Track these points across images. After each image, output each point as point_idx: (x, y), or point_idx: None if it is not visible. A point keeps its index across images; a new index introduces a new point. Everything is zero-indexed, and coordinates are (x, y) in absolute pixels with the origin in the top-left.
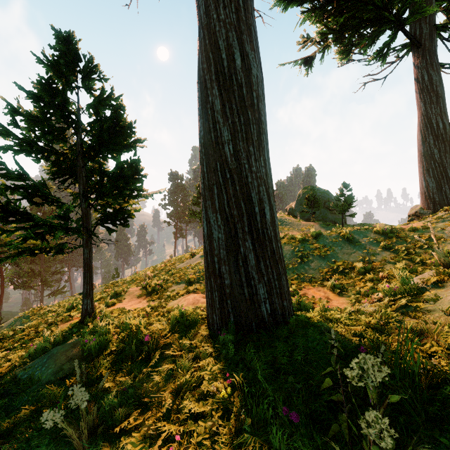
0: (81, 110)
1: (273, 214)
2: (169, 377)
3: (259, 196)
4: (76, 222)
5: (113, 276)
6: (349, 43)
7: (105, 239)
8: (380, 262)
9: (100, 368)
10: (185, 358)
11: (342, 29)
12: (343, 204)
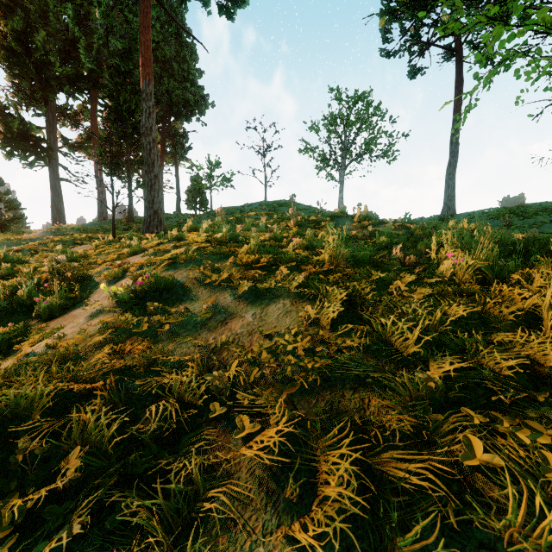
0: None
1: None
2: None
3: None
4: None
5: None
6: None
7: None
8: None
9: None
10: None
11: None
12: None
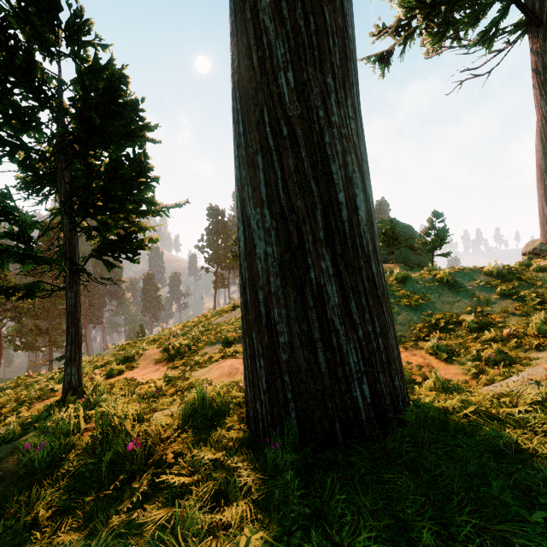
0: (63, 85)
1: (370, 211)
2: (158, 544)
3: (346, 172)
4: (55, 252)
5: (137, 335)
6: (443, 22)
7: (100, 277)
8: (499, 314)
9: (36, 506)
10: (196, 498)
11: (434, 3)
12: (434, 240)
